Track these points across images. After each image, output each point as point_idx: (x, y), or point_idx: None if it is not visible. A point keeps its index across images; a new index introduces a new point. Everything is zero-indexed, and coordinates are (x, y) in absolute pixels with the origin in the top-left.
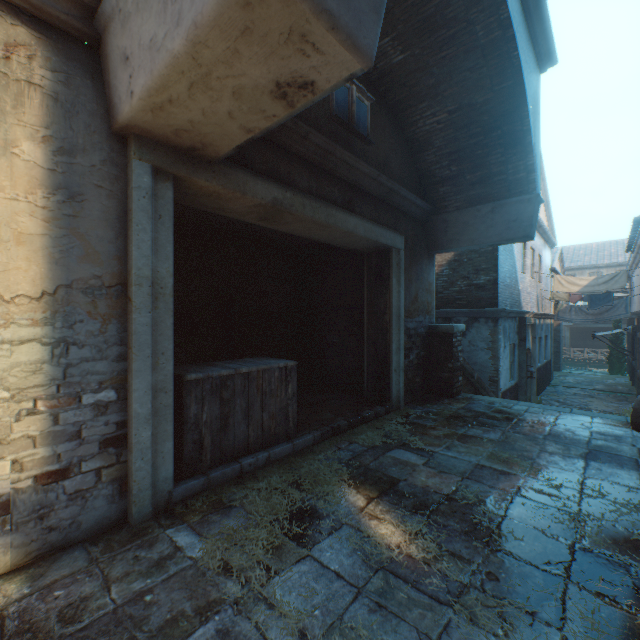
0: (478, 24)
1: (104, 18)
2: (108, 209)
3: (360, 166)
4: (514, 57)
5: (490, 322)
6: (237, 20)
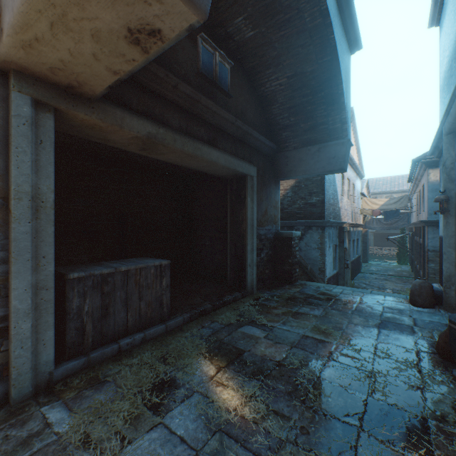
0: (306, 12)
1: None
2: None
3: (221, 112)
4: (331, 39)
5: (319, 229)
6: None
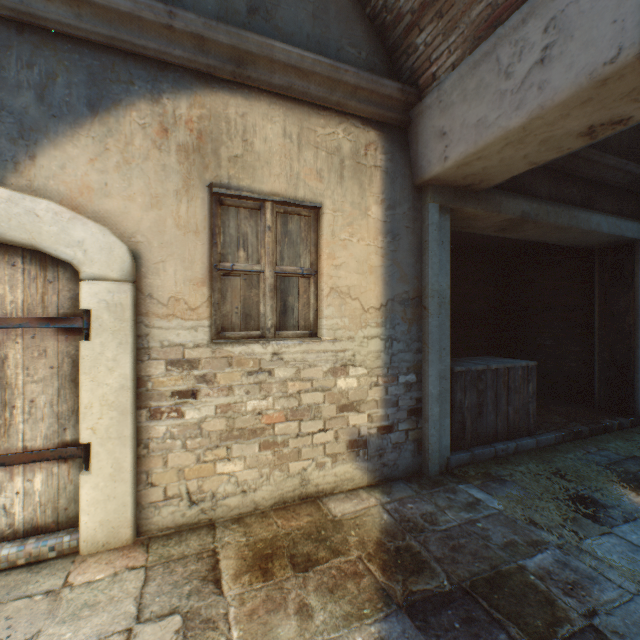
0: None
1: (420, 108)
2: (411, 242)
3: (605, 160)
4: None
5: None
6: (583, 97)
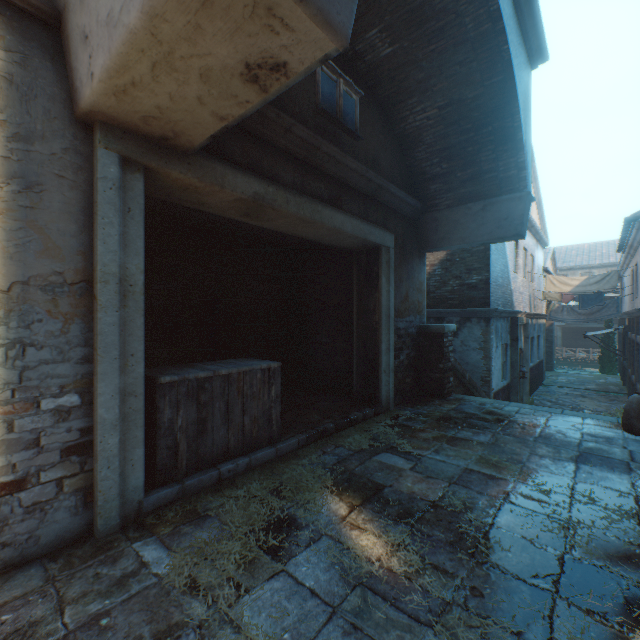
0: (467, 16)
1: None
2: (71, 201)
3: (347, 161)
4: (504, 51)
5: (482, 322)
6: None
